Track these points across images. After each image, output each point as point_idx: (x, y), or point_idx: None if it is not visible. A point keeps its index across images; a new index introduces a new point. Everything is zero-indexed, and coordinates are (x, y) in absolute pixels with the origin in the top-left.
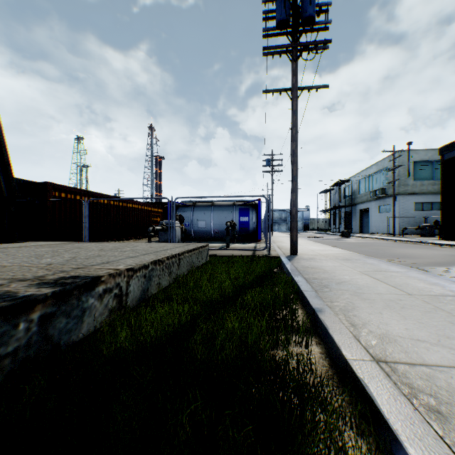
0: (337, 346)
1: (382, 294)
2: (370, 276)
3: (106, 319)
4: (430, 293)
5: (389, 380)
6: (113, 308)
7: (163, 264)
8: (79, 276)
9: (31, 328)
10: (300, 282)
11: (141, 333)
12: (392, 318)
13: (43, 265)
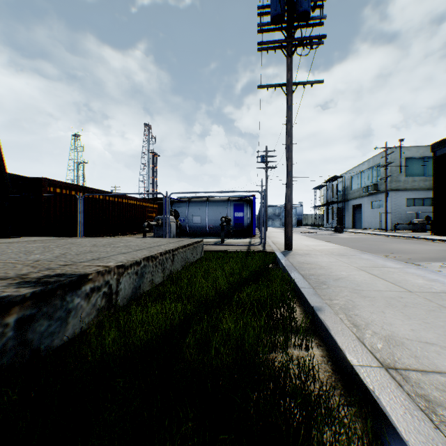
0: (340, 350)
1: (381, 291)
2: (367, 272)
3: (93, 320)
4: (431, 290)
5: (402, 391)
6: (102, 308)
7: (156, 260)
8: (64, 274)
9: (6, 333)
10: (296, 278)
11: (129, 335)
12: (396, 317)
13: (29, 262)
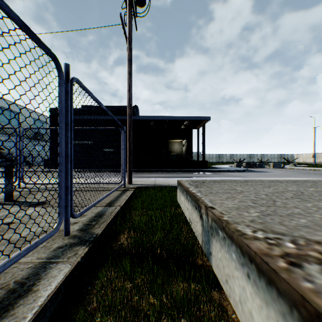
0: None
1: None
2: None
3: None
4: None
5: None
6: None
7: None
8: None
9: None
10: None
11: None
12: None
13: None
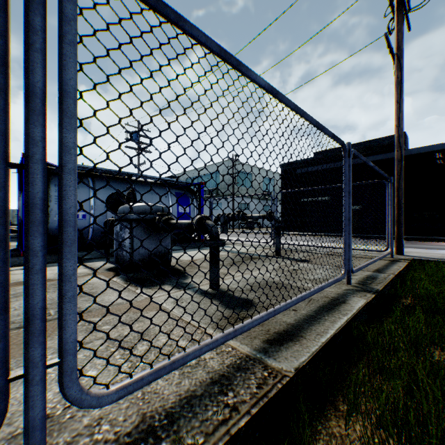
0: None
1: None
2: None
3: None
4: None
5: None
6: None
7: None
8: None
9: None
10: None
11: None
12: None
13: None
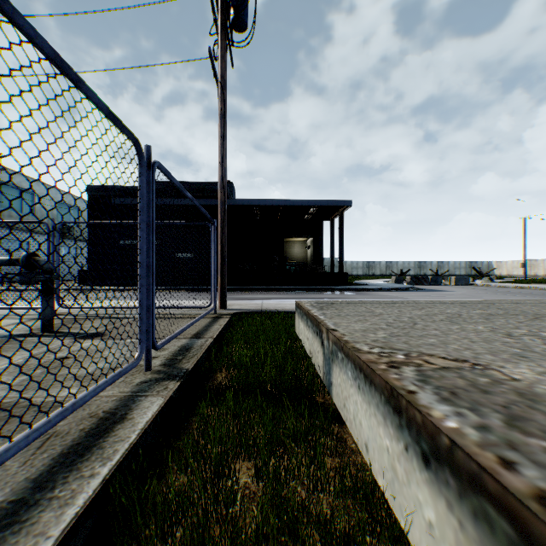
0: None
1: None
2: None
3: None
4: None
5: None
6: None
7: None
8: None
9: None
10: None
11: None
12: None
13: None
